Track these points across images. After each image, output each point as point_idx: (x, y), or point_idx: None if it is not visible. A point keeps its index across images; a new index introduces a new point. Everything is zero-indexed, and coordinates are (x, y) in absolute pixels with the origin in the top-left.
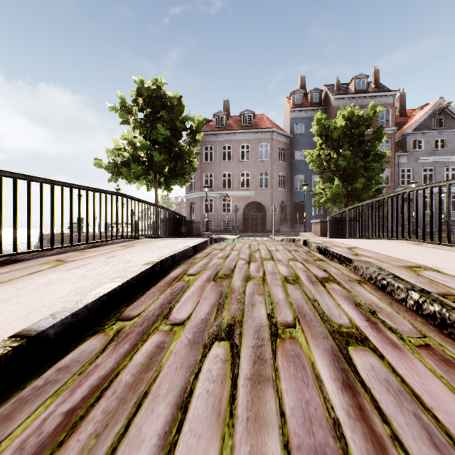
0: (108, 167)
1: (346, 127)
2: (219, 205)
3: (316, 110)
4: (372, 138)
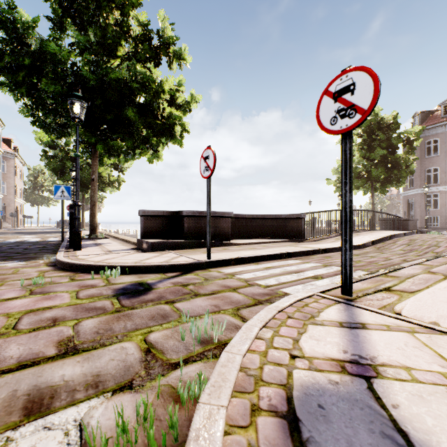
0: (335, 183)
1: None
2: (446, 200)
3: None
4: None
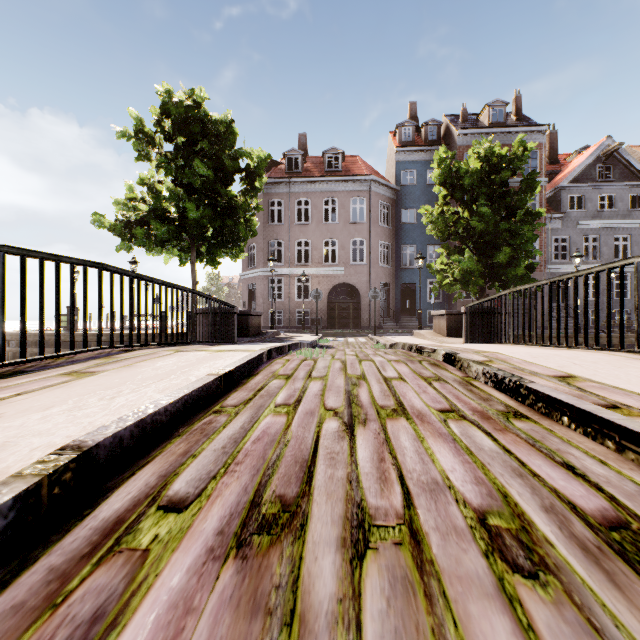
0: (114, 227)
1: (482, 172)
2: (292, 289)
3: (432, 151)
4: (521, 188)
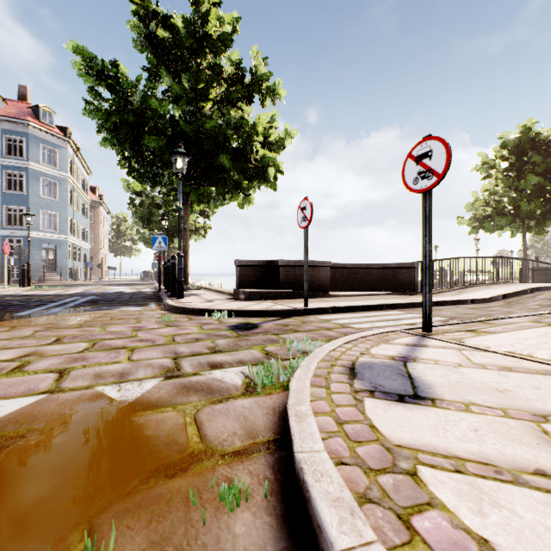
0: (470, 223)
1: None
2: None
3: None
4: None
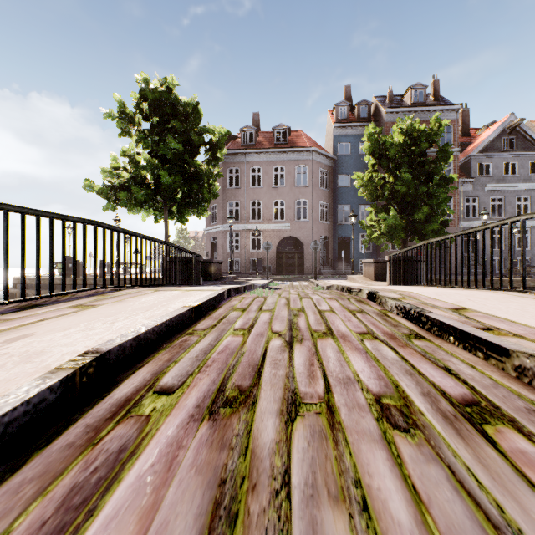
0: (102, 191)
1: (404, 144)
2: (247, 241)
3: (364, 126)
4: (437, 158)
